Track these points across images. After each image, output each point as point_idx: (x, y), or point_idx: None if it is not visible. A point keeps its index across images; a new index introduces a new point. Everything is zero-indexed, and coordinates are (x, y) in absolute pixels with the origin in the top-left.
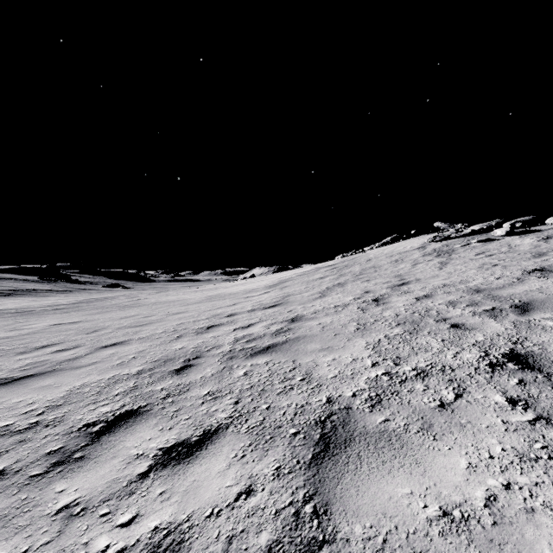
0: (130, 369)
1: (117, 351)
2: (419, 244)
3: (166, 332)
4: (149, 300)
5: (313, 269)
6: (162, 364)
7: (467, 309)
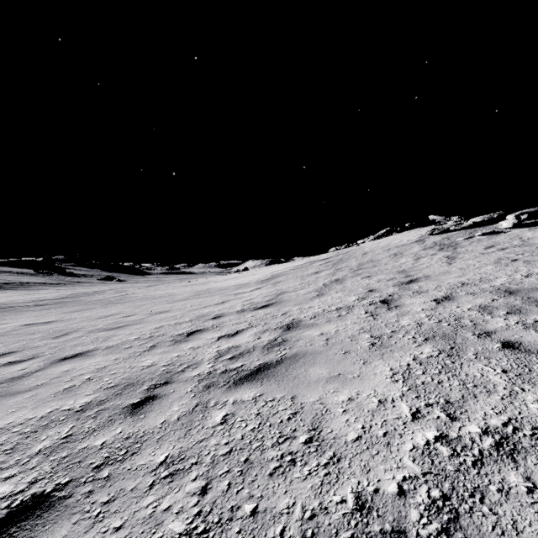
0: (75, 400)
1: (74, 367)
2: (416, 237)
3: (140, 339)
4: (136, 295)
5: (306, 262)
6: (119, 392)
7: (512, 319)
